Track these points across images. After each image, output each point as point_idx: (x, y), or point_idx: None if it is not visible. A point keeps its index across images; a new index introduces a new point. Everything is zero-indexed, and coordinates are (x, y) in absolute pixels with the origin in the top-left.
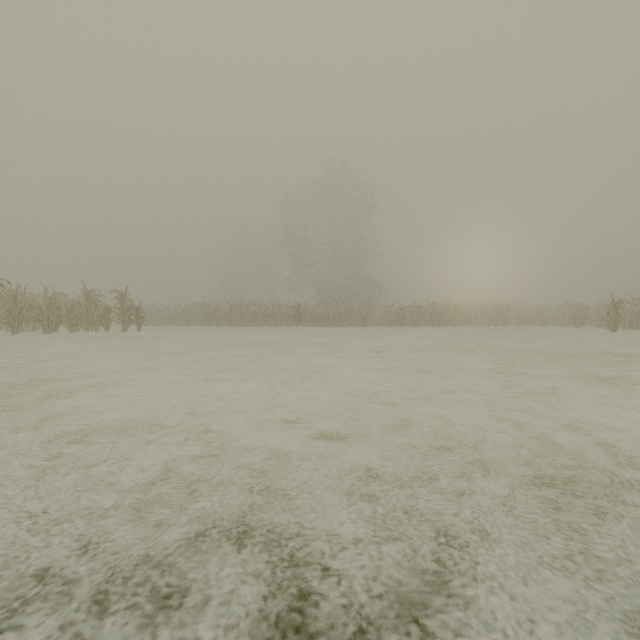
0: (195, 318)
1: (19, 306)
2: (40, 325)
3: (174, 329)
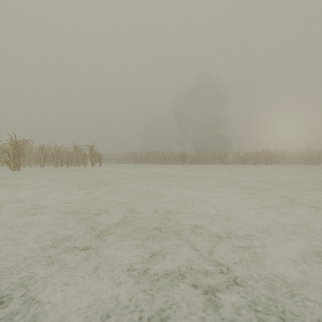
0: (130, 160)
1: (44, 154)
2: (53, 163)
3: (119, 165)
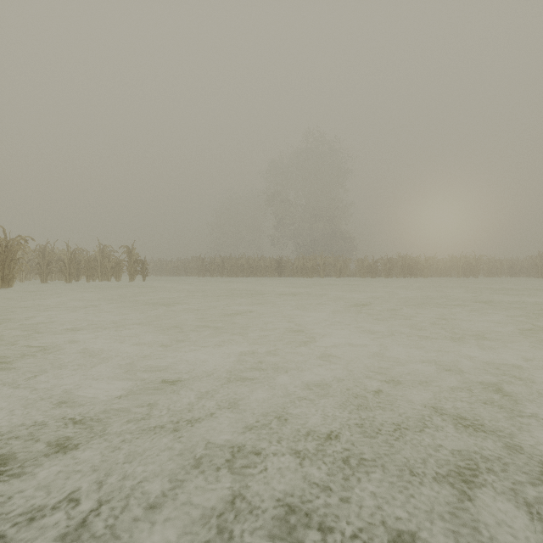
0: (193, 270)
1: (47, 260)
2: (63, 275)
3: (174, 279)
